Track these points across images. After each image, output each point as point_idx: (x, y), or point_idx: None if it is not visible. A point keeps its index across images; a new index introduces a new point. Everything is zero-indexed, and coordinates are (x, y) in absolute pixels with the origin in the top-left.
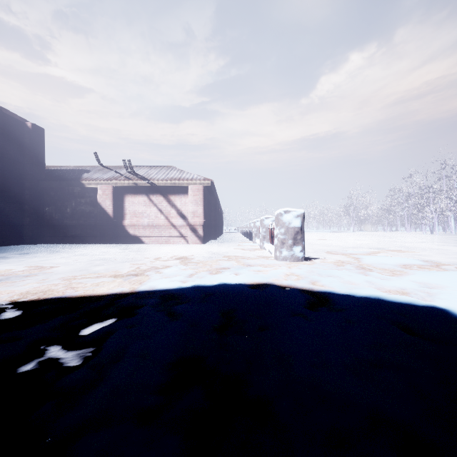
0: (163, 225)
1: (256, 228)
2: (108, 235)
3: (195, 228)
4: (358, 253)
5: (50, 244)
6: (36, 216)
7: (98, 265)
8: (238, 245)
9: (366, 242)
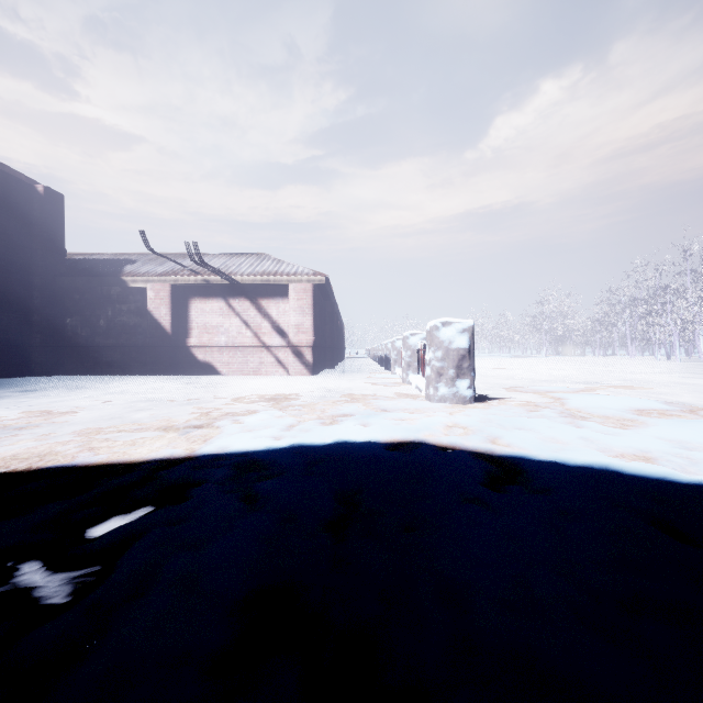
0: (251, 346)
1: (396, 350)
2: (163, 361)
3: (300, 351)
4: (559, 391)
5: (73, 376)
6: (52, 331)
7: (141, 409)
8: (368, 378)
9: (569, 373)
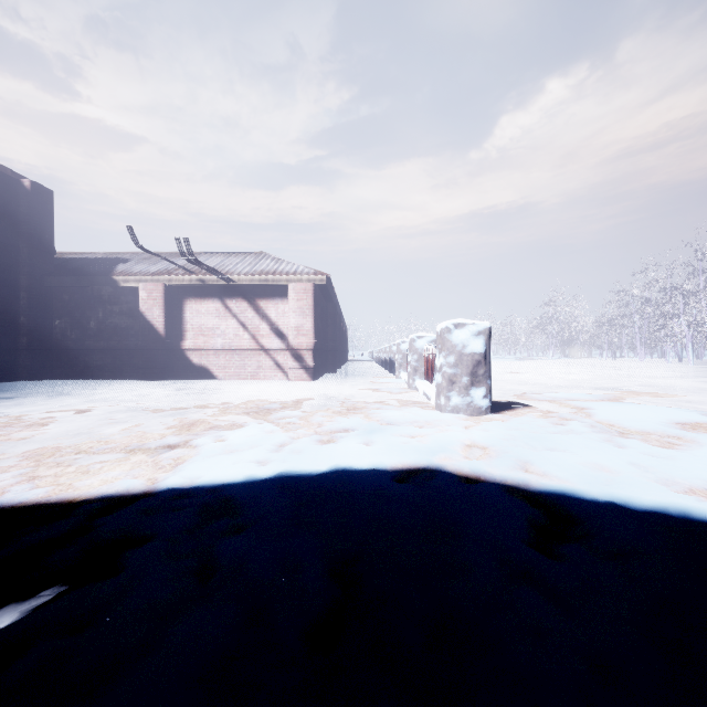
0: (248, 349)
1: (401, 353)
2: (156, 365)
3: (300, 354)
4: (580, 399)
5: (62, 380)
6: (39, 333)
7: (117, 422)
8: (372, 383)
9: (582, 377)
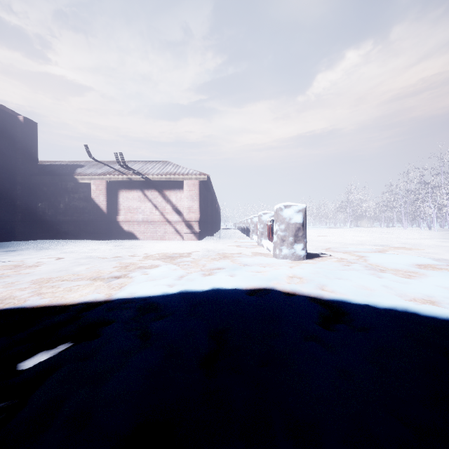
0: (158, 221)
1: (254, 224)
2: (101, 231)
3: (190, 224)
4: (361, 251)
5: (43, 240)
6: (29, 211)
7: (82, 264)
8: (235, 242)
9: (366, 238)
